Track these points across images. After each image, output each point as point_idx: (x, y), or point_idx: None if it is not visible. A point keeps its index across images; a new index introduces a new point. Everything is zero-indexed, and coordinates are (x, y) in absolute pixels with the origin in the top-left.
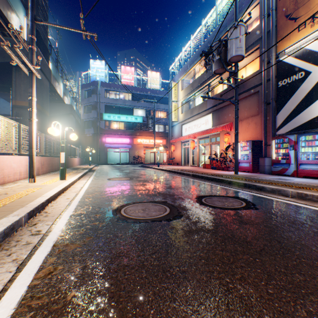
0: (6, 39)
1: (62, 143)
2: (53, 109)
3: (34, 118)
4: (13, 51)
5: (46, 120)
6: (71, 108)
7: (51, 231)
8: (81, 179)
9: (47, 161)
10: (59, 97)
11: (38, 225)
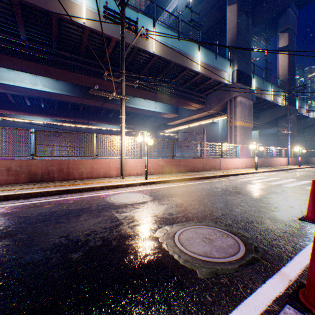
0: (275, 109)
1: (298, 153)
2: (299, 124)
3: (288, 146)
4: (278, 112)
5: (293, 138)
6: (314, 119)
7: (292, 171)
8: (308, 168)
9: (293, 160)
10: (303, 116)
11: (290, 170)
